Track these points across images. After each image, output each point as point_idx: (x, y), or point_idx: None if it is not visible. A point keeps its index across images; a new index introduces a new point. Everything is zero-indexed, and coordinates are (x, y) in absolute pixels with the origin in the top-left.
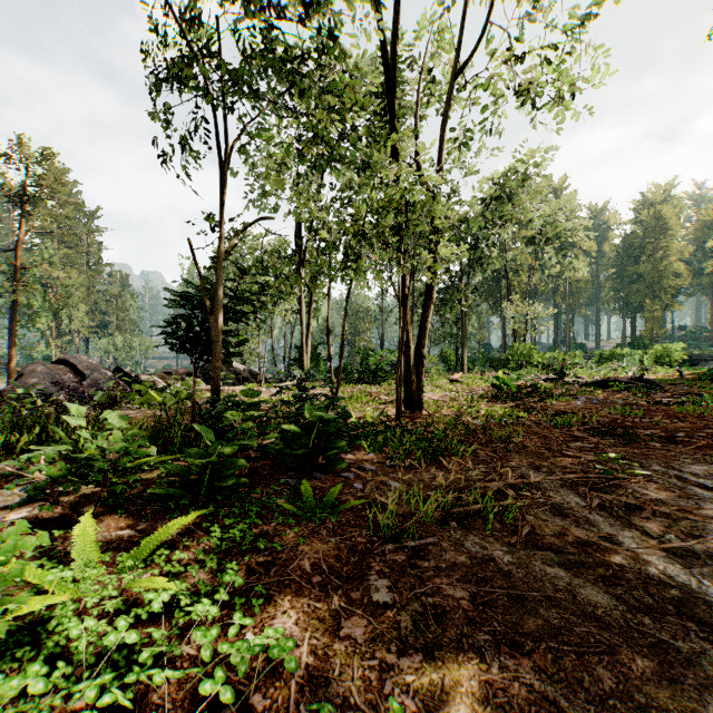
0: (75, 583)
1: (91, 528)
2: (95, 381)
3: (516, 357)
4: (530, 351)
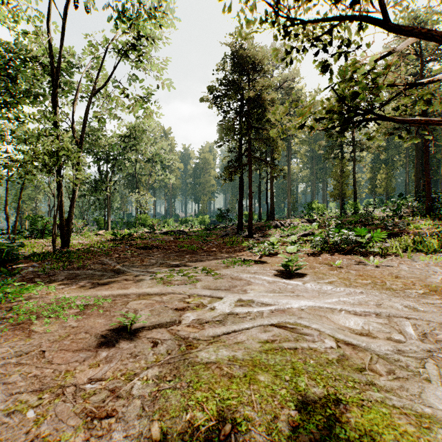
0: None
1: None
2: None
3: (139, 221)
4: (146, 218)
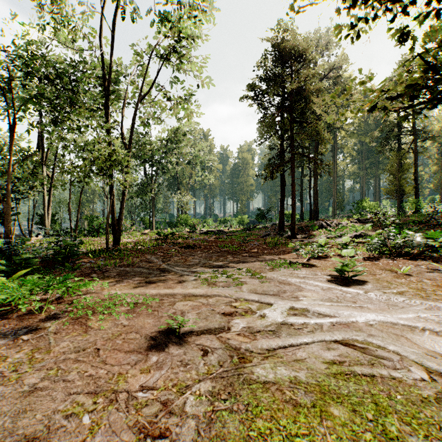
0: None
1: None
2: None
3: (180, 221)
4: (187, 218)
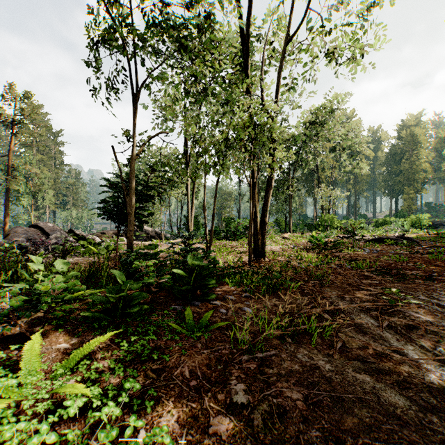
0: (20, 387)
1: (36, 345)
2: (55, 238)
3: (323, 223)
4: (332, 219)
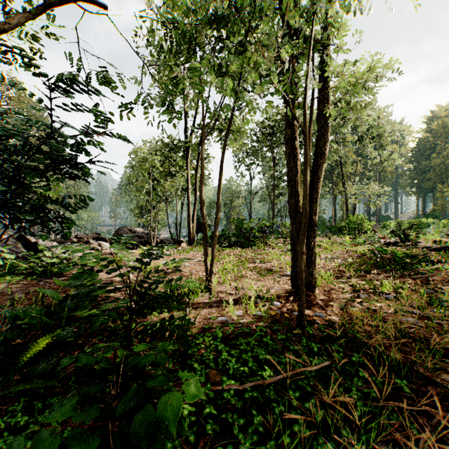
0: None
1: None
2: None
3: (351, 224)
4: (362, 220)
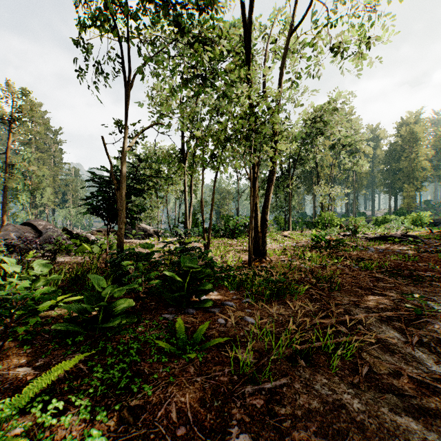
0: None
1: None
2: (48, 237)
3: (323, 220)
4: (332, 217)
